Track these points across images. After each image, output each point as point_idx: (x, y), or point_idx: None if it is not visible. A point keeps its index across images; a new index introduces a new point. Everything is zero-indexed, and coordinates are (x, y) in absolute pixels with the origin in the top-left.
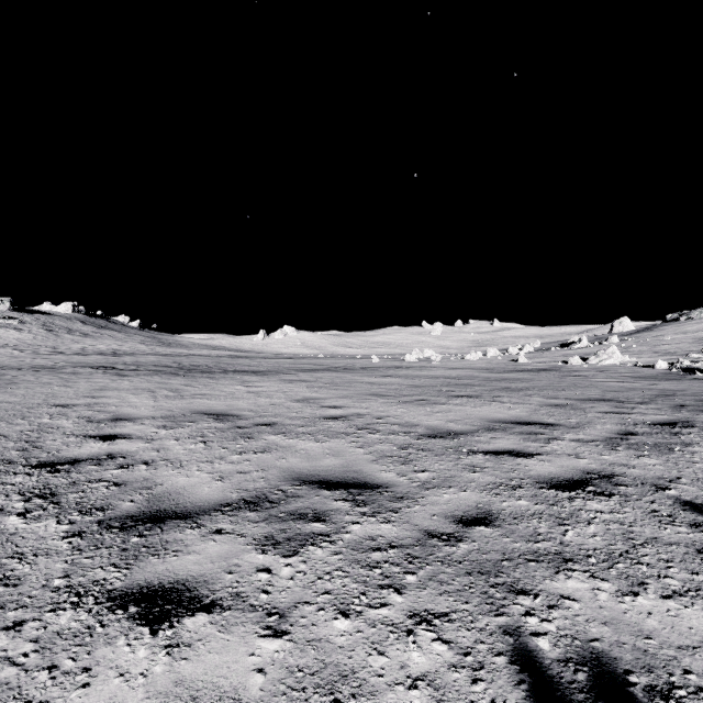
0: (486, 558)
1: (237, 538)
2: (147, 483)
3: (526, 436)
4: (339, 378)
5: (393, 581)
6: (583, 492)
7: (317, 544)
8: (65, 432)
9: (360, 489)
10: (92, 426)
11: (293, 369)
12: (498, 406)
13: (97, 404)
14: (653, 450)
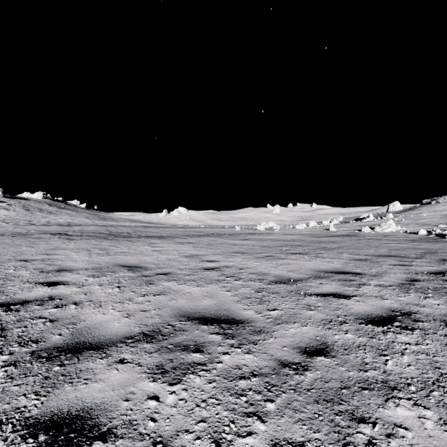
0: (328, 386)
1: (135, 367)
2: (74, 320)
3: (343, 282)
4: (214, 241)
5: (256, 409)
6: (392, 327)
7: (196, 372)
8: (22, 279)
9: (229, 324)
10: (43, 275)
11: (184, 235)
12: (321, 261)
13: (49, 259)
14: (434, 293)
